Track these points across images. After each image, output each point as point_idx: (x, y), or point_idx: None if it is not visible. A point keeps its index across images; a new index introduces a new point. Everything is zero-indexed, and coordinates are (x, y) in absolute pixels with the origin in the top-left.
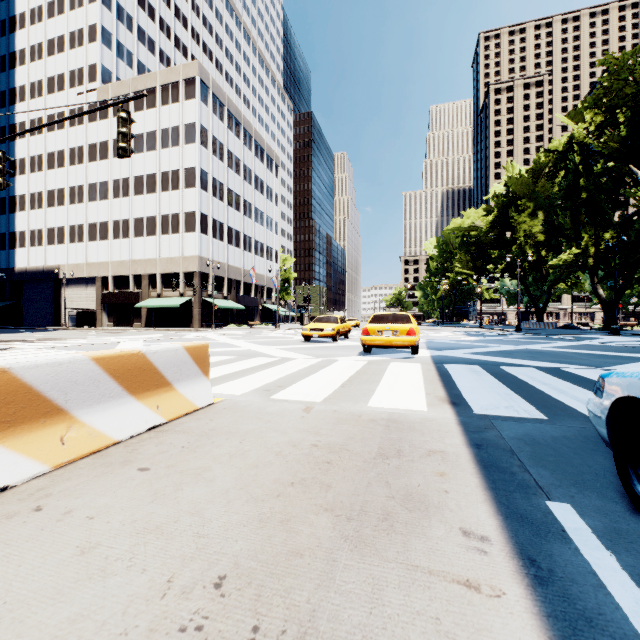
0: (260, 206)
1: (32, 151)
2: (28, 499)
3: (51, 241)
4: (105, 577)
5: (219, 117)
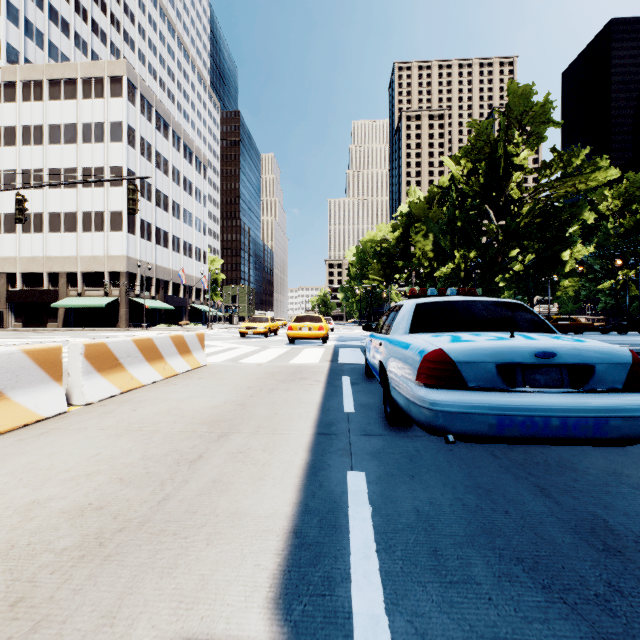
0: (189, 207)
1: None
2: (167, 383)
3: None
4: (217, 388)
5: (147, 117)
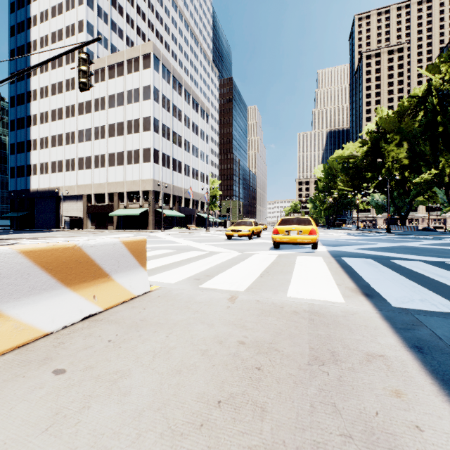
0: (196, 144)
1: (41, 109)
2: None
3: (54, 170)
4: None
5: (167, 81)
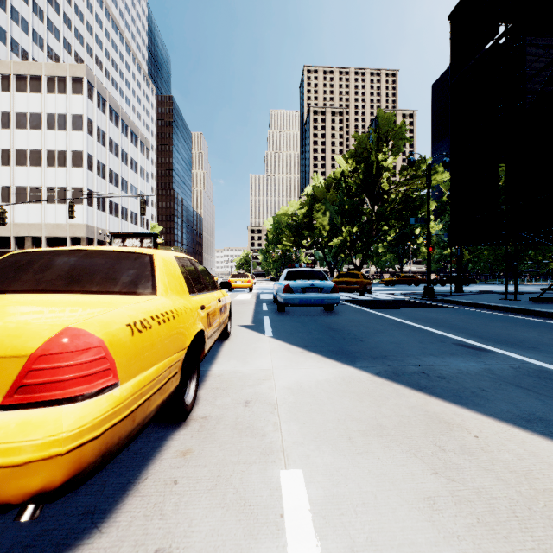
0: (135, 183)
1: None
2: None
3: None
4: None
5: (102, 110)
